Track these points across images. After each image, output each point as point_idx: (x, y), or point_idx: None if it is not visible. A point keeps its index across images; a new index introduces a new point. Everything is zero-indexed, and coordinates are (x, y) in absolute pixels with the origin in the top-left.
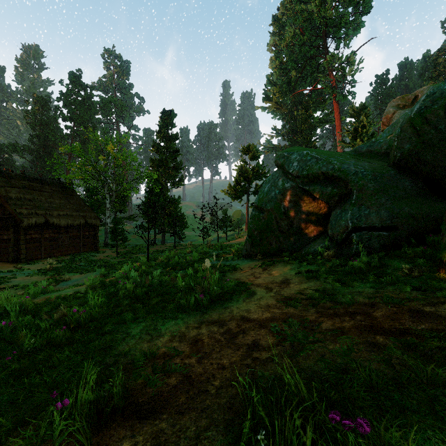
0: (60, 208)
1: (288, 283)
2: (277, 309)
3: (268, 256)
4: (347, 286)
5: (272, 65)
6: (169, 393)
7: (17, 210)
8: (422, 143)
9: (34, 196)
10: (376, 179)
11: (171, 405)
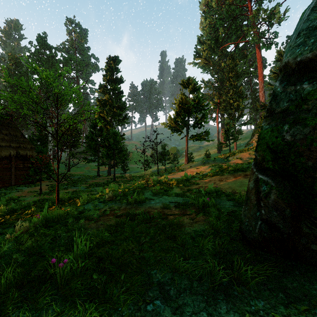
0: None
1: None
2: None
3: None
4: None
5: (202, 25)
6: None
7: None
8: None
9: None
10: None
11: None
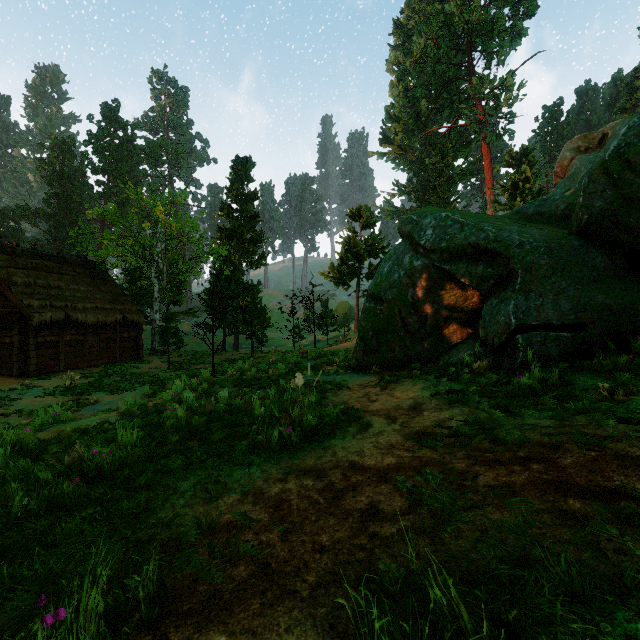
0: (88, 299)
1: (421, 409)
2: (404, 450)
3: (389, 369)
4: (512, 415)
5: (393, 92)
6: (234, 594)
7: (25, 301)
8: (622, 198)
9: (49, 280)
10: (552, 253)
11: (236, 618)
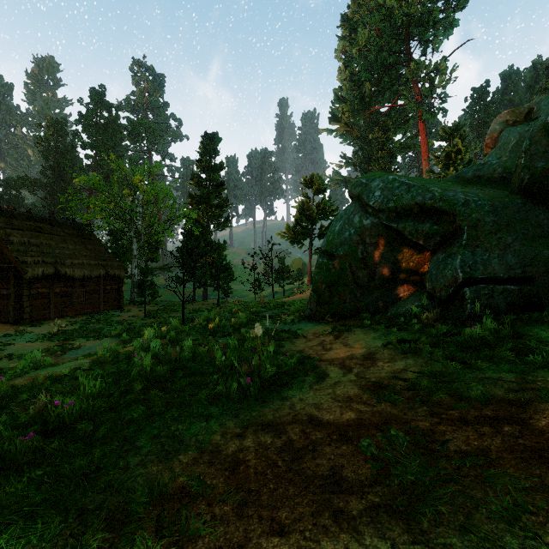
0: (75, 256)
1: (375, 359)
2: (363, 404)
3: (340, 318)
4: (468, 367)
5: (340, 77)
6: None
7: (20, 258)
8: None
9: (42, 240)
10: (497, 211)
11: None
